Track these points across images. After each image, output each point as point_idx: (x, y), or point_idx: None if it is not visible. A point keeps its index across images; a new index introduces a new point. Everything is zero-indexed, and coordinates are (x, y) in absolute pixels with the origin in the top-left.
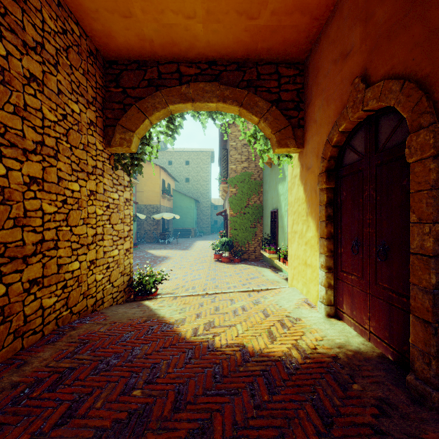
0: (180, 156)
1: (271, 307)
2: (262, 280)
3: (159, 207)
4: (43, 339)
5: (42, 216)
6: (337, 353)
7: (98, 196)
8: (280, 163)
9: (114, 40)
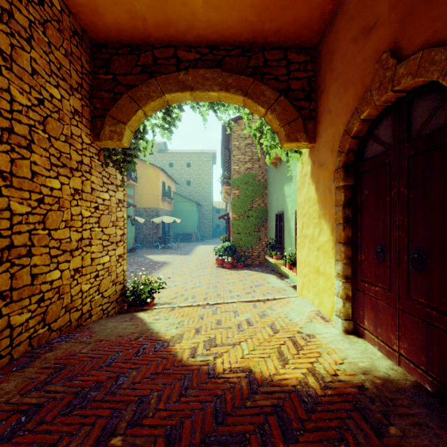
0: (181, 157)
1: (280, 321)
2: (267, 287)
3: (159, 210)
4: (11, 365)
5: (11, 217)
6: (362, 381)
7: (84, 196)
8: (288, 160)
9: (102, 18)
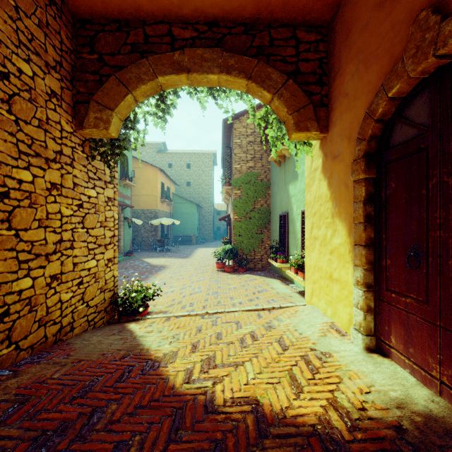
0: (181, 158)
1: (288, 335)
2: (272, 294)
3: (157, 212)
4: None
5: None
6: (398, 419)
7: (64, 191)
8: (297, 153)
9: None
